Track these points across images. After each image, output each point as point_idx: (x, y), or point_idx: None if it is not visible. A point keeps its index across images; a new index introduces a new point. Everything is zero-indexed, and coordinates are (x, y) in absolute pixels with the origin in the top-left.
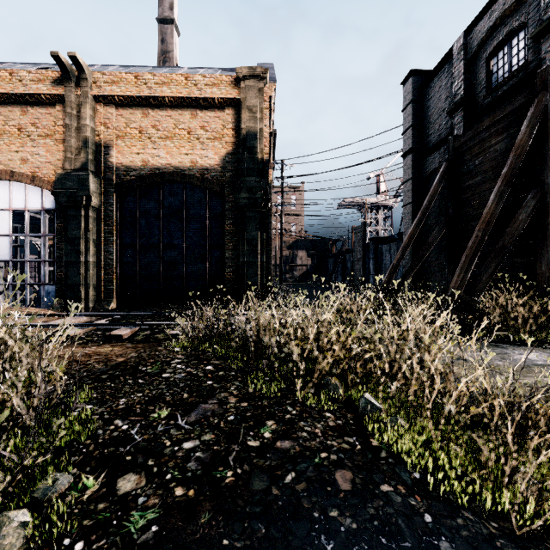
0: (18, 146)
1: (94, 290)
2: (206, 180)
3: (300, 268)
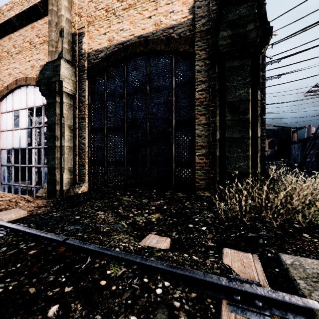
0: (30, 56)
1: (69, 173)
2: (171, 39)
3: None
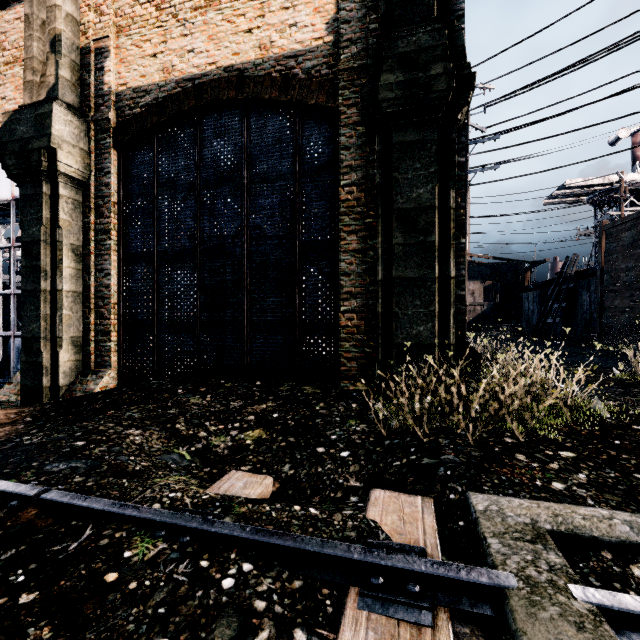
0: None
1: (73, 349)
2: (292, 80)
3: (470, 309)
